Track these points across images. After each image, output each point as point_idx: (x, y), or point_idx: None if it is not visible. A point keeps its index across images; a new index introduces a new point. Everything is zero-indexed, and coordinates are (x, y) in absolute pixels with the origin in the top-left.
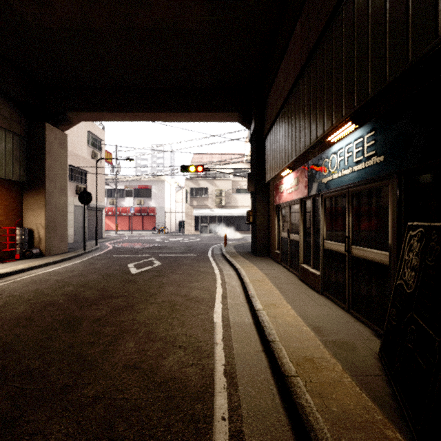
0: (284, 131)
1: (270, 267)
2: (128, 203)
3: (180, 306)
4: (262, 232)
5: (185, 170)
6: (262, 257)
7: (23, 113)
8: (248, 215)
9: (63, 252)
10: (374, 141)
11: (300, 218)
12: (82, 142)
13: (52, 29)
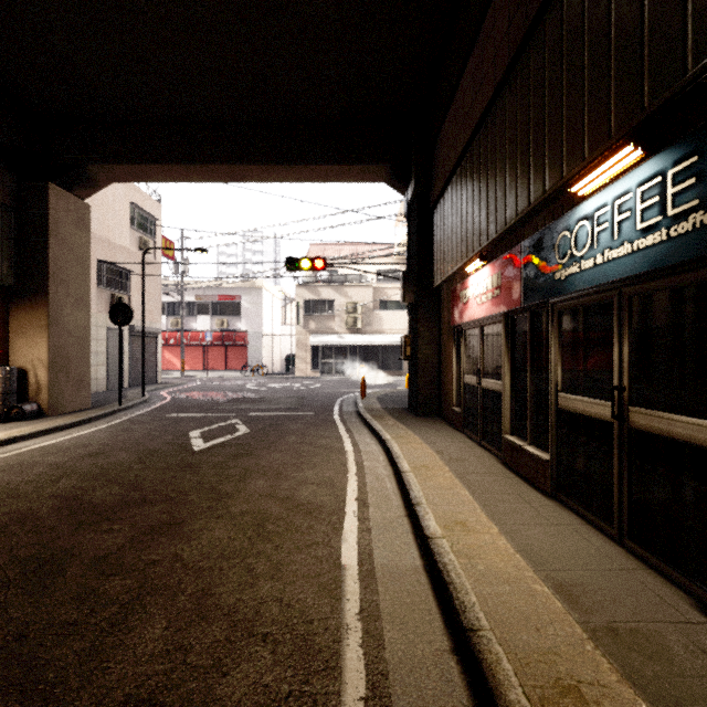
0: (472, 191)
1: (444, 437)
2: (202, 325)
3: (274, 525)
4: (429, 374)
5: (294, 266)
6: (429, 418)
7: (7, 165)
8: (403, 344)
9: (82, 409)
10: (697, 178)
11: (503, 349)
12: (121, 222)
13: (48, 4)
